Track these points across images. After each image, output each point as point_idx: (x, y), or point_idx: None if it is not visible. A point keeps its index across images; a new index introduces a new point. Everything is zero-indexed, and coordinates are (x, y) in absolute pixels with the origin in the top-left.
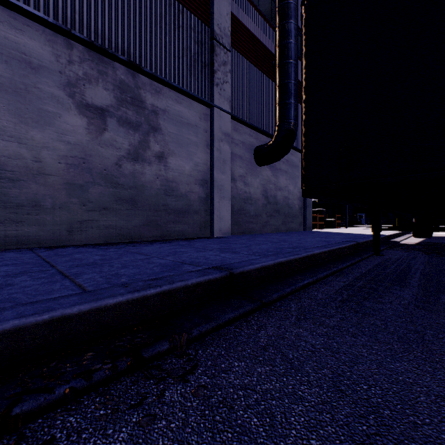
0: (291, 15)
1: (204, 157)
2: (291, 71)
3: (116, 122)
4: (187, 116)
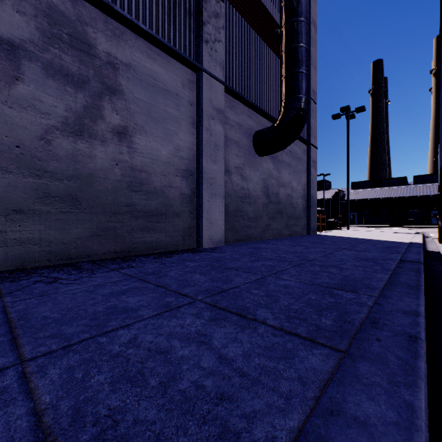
0: None
1: (188, 139)
2: (302, 32)
3: (40, 69)
4: (164, 79)
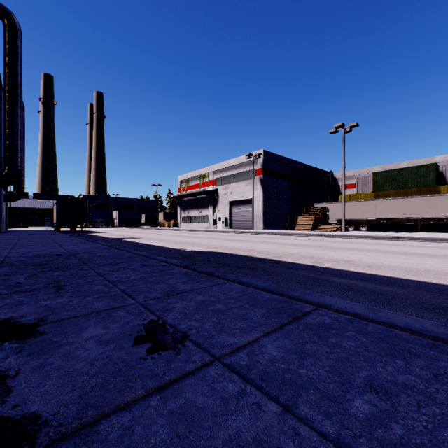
0: (24, 153)
1: None
2: (24, 172)
3: None
4: None
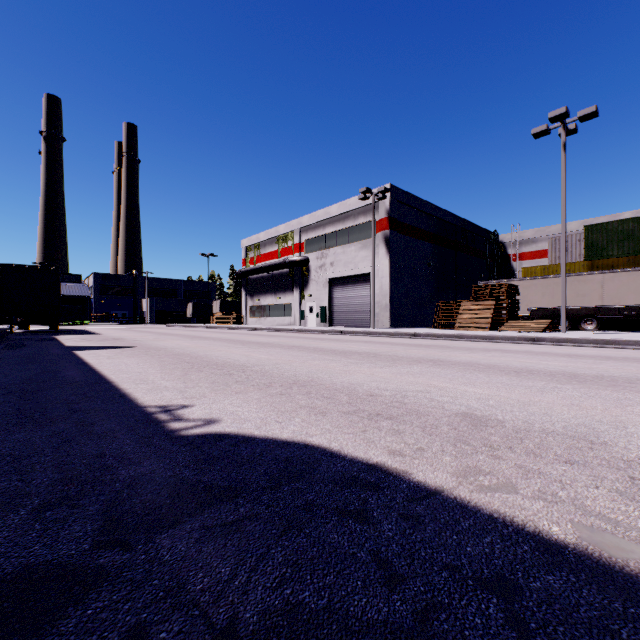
0: None
1: None
2: None
3: None
4: None
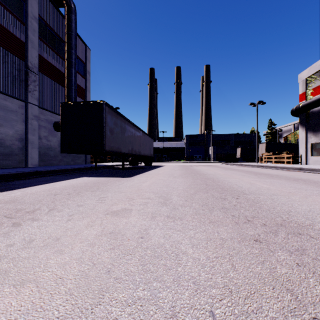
0: (73, 67)
1: (21, 127)
2: (73, 92)
3: None
4: (11, 106)
